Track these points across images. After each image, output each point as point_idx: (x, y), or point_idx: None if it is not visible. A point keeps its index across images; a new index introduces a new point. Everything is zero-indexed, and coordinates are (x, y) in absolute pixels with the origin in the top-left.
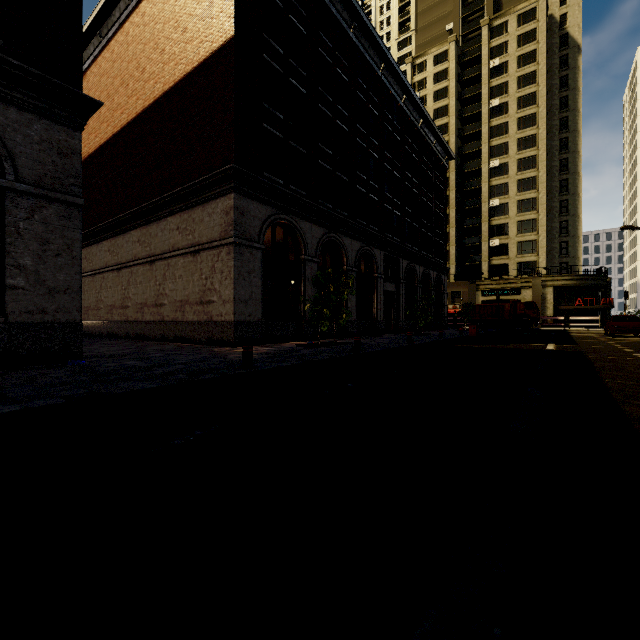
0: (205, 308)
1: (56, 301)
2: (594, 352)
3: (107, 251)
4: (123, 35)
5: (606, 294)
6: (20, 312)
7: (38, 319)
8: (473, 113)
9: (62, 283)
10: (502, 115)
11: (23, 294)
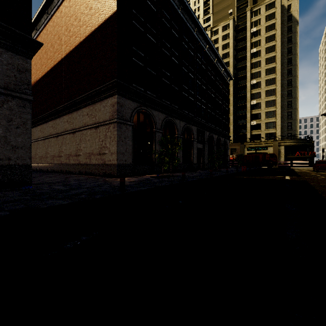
0: (101, 157)
1: (16, 153)
2: (312, 181)
3: (51, 127)
4: (59, 12)
5: (311, 149)
6: None
7: (6, 163)
8: (242, 56)
9: (20, 143)
10: (257, 57)
11: None
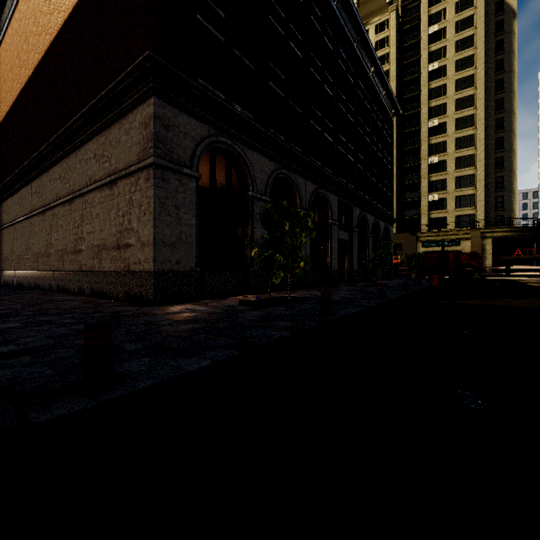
0: (122, 254)
1: None
2: None
3: (34, 193)
4: None
5: None
6: None
7: None
8: (412, 77)
9: None
10: (441, 78)
11: None
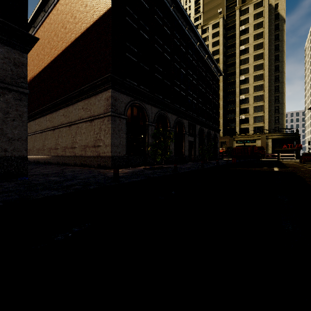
0: (96, 149)
1: (13, 145)
2: (300, 172)
3: (48, 120)
4: (55, 10)
5: (298, 142)
6: None
7: (2, 155)
8: (231, 53)
9: (16, 135)
10: (246, 54)
11: None
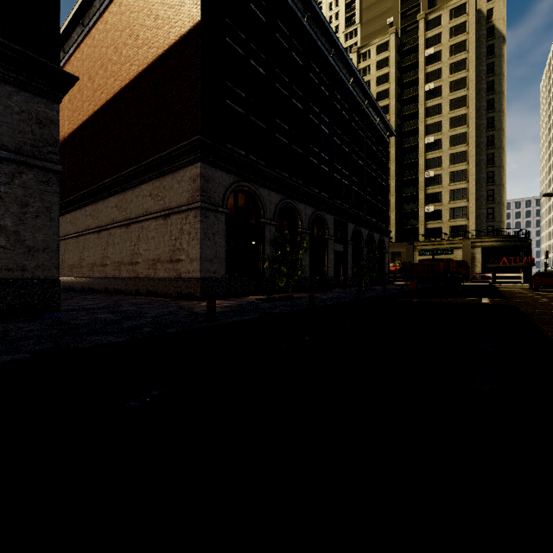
0: (174, 266)
1: (35, 259)
2: (526, 306)
3: (89, 215)
4: (103, 24)
5: (528, 254)
6: (1, 269)
7: (18, 276)
8: (411, 96)
9: (41, 243)
10: (436, 97)
11: (4, 253)
